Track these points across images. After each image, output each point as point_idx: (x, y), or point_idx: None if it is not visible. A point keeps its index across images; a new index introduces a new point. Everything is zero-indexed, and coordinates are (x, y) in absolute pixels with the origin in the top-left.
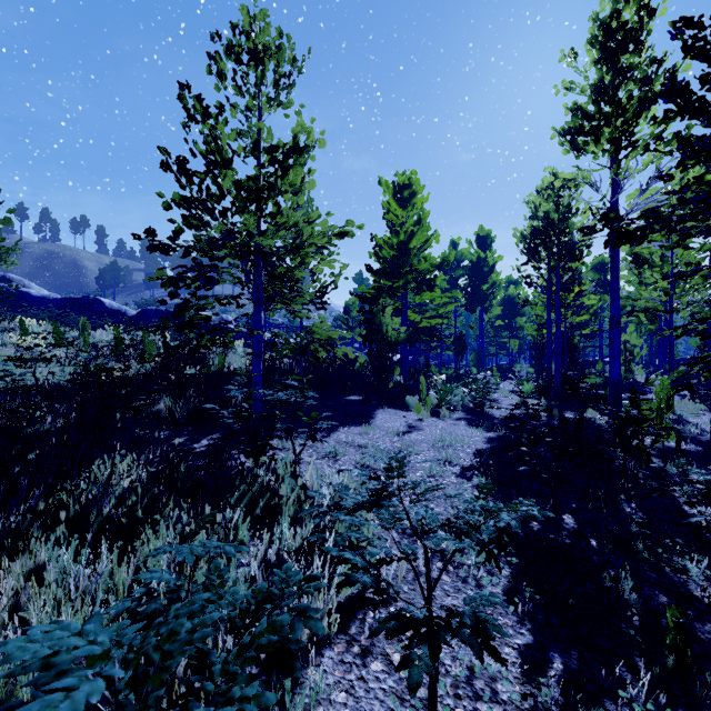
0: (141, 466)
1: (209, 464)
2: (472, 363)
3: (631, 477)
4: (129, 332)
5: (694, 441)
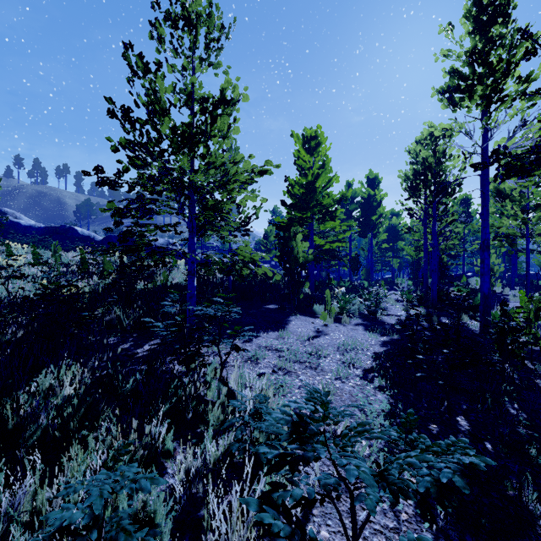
0: (85, 373)
1: (147, 370)
2: (363, 277)
3: (508, 377)
4: (93, 254)
5: None
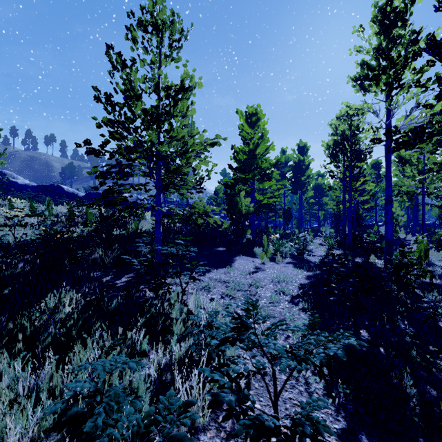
0: (79, 297)
1: (125, 295)
2: (295, 226)
3: (402, 302)
4: (78, 207)
5: (440, 277)
